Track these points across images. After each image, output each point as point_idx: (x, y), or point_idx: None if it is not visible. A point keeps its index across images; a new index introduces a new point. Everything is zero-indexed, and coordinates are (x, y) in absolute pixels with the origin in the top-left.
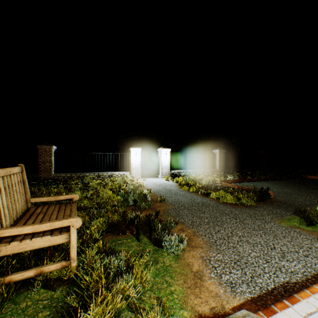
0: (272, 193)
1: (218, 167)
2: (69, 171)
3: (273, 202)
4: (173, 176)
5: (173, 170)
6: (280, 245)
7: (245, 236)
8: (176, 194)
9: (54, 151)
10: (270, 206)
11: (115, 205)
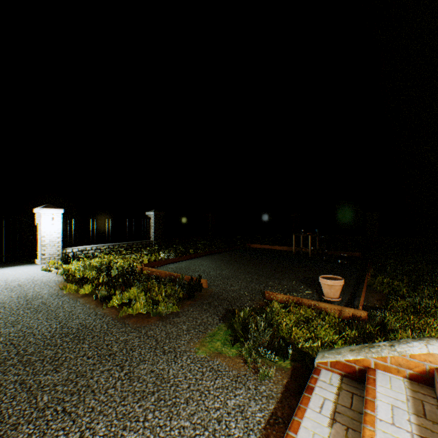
0: (206, 281)
1: (154, 237)
2: None
3: (204, 299)
4: (66, 259)
5: (71, 248)
6: (173, 437)
7: (111, 436)
8: (39, 308)
9: None
10: (198, 308)
11: None
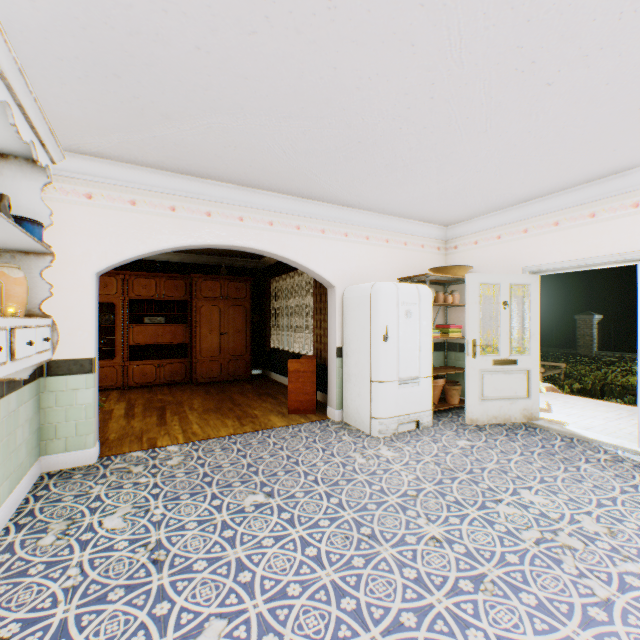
0: None
1: None
2: (618, 349)
3: None
4: None
5: None
6: None
7: None
8: None
9: (595, 321)
10: None
11: (608, 384)
